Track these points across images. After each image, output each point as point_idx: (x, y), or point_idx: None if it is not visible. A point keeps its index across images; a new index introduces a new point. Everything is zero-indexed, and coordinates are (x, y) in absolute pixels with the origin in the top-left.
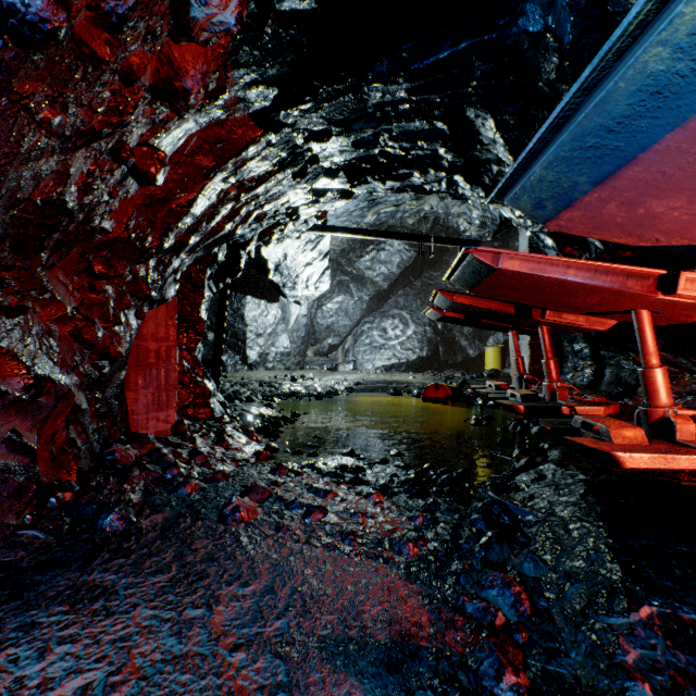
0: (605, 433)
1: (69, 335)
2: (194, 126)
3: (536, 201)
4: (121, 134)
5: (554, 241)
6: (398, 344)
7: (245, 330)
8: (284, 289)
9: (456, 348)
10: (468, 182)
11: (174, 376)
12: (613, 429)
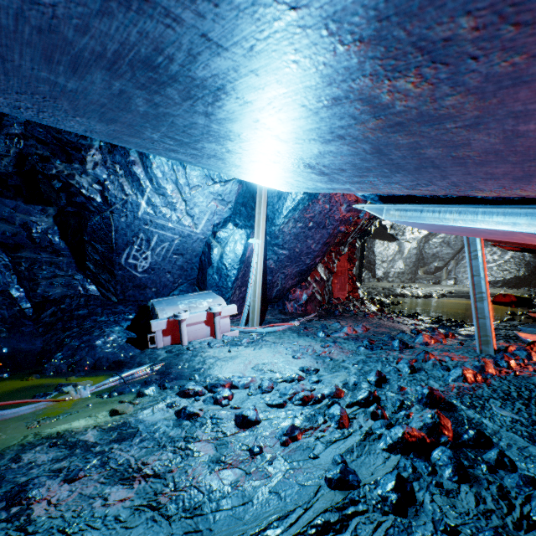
0: None
1: (325, 267)
2: None
3: None
4: None
5: None
6: (495, 266)
7: (374, 259)
8: (396, 236)
9: None
10: None
11: (346, 280)
12: None
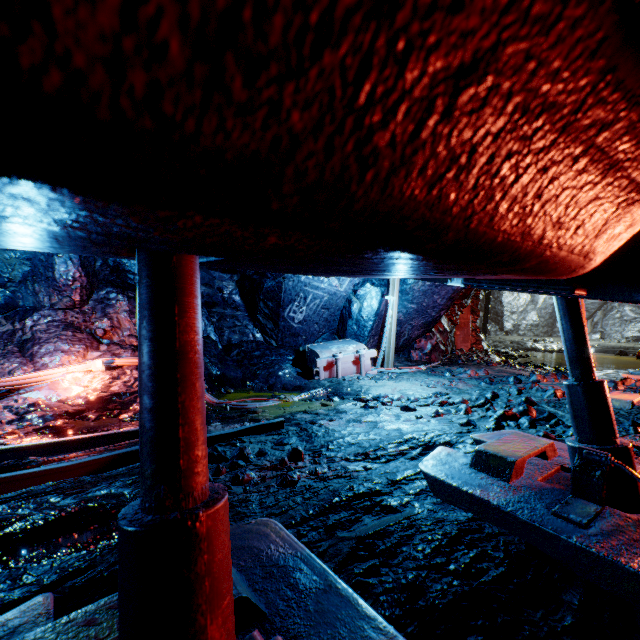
0: None
1: (448, 319)
2: None
3: None
4: None
5: None
6: None
7: (502, 310)
8: None
9: None
10: None
11: (469, 332)
12: None
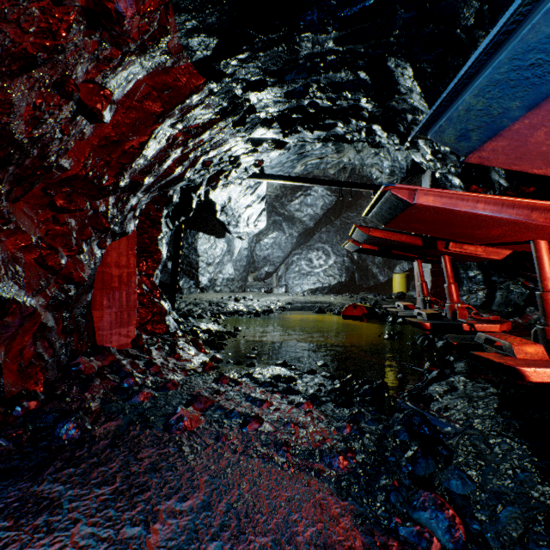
0: (508, 349)
1: (34, 262)
2: (140, 70)
3: (461, 133)
4: (64, 67)
5: (461, 181)
6: (321, 271)
7: (197, 260)
8: (229, 227)
9: (369, 275)
10: (385, 130)
11: (134, 298)
12: (516, 345)
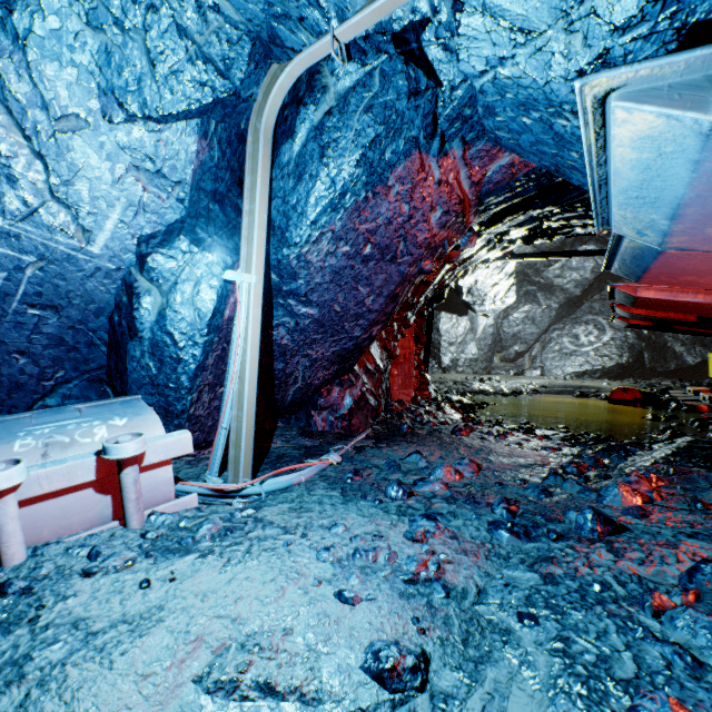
0: None
1: (382, 347)
2: None
3: (625, 274)
4: None
5: None
6: (591, 350)
7: (439, 340)
8: (473, 306)
9: (667, 354)
10: None
11: (412, 370)
12: None
